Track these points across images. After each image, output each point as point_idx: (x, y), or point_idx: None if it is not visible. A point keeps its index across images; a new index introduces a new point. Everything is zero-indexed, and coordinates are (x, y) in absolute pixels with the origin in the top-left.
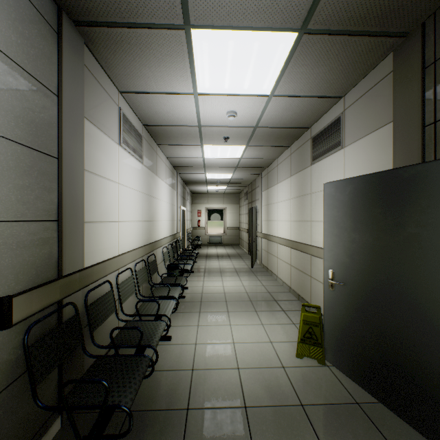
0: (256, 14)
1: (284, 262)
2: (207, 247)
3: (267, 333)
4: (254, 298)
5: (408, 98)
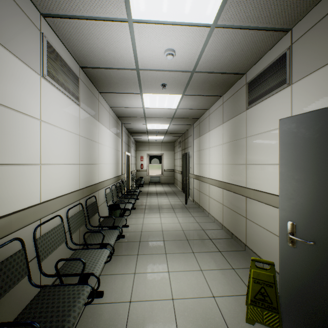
0: None
1: (216, 201)
2: (149, 185)
3: (207, 283)
4: (190, 236)
5: None
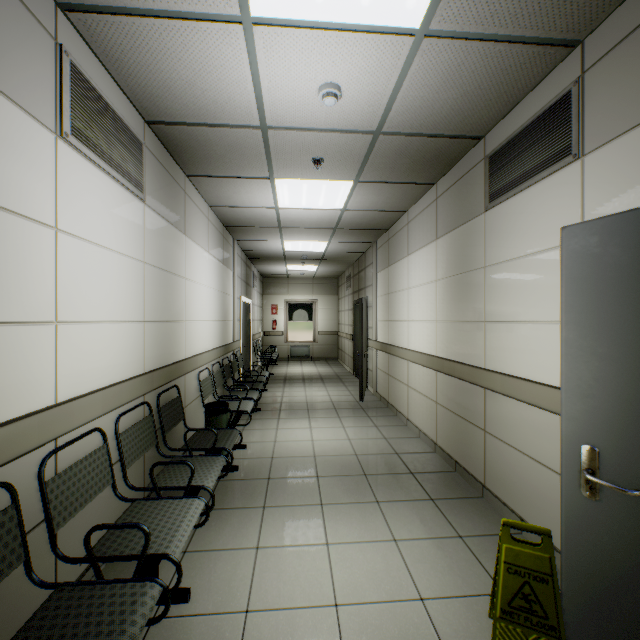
0: None
1: (422, 396)
2: (288, 362)
3: (408, 569)
4: (370, 467)
5: None
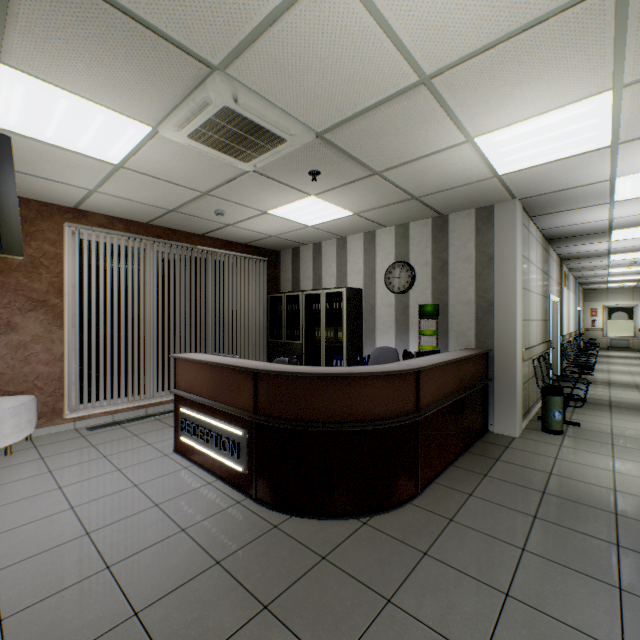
0: (639, 251)
1: None
2: (606, 351)
3: None
4: None
5: None
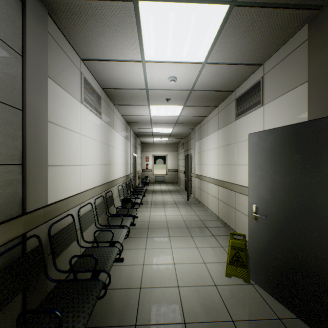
0: None
1: (213, 197)
2: (154, 184)
3: (201, 255)
4: (189, 225)
5: (321, 61)
